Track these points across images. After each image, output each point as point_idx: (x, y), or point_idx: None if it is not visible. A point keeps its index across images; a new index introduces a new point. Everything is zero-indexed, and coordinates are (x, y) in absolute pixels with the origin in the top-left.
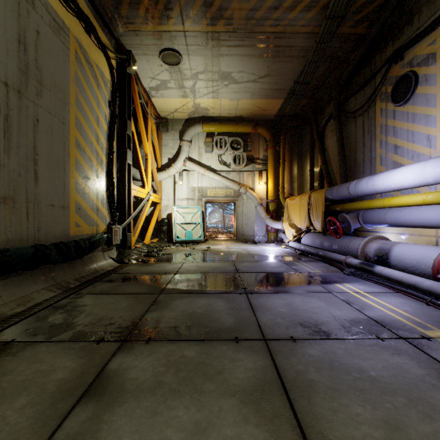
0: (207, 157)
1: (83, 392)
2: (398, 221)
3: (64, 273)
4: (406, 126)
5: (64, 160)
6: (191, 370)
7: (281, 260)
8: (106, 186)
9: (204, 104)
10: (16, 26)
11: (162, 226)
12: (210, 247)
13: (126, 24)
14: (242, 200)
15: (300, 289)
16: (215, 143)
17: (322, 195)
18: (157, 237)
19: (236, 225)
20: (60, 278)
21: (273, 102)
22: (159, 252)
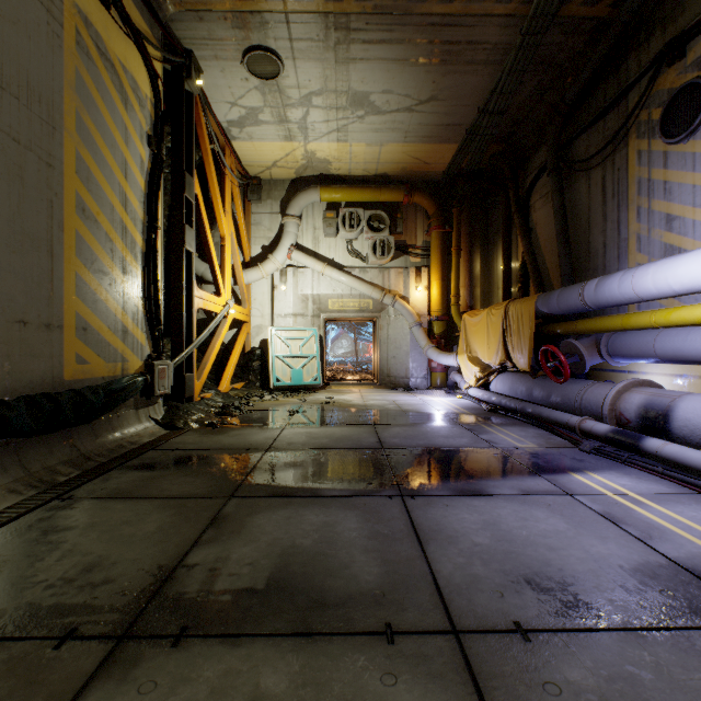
0: (329, 245)
1: None
2: (682, 353)
3: (50, 453)
4: (691, 179)
5: (50, 236)
6: None
7: (459, 422)
8: (144, 289)
9: (323, 152)
10: None
11: (252, 361)
12: (332, 397)
13: None
14: (387, 317)
15: (507, 487)
16: (342, 220)
17: (529, 307)
18: (242, 380)
19: (378, 359)
20: (38, 463)
21: (440, 149)
22: (244, 407)
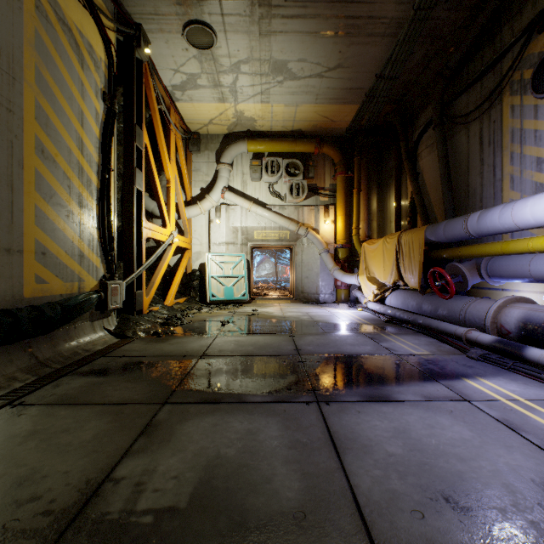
0: (254, 187)
1: None
2: None
3: (10, 361)
4: None
5: (10, 172)
6: None
7: (362, 331)
8: (98, 221)
9: (249, 111)
10: None
11: (192, 280)
12: (257, 309)
13: None
14: (301, 245)
15: (411, 393)
16: (265, 167)
17: (419, 236)
18: (185, 295)
19: (294, 278)
20: None
21: (344, 109)
22: (184, 318)
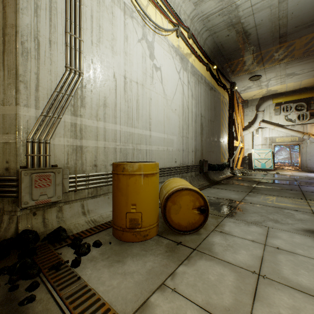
0: (276, 118)
1: (252, 189)
2: None
3: (220, 174)
4: None
5: (220, 137)
6: (276, 190)
7: None
8: (227, 143)
9: (274, 88)
10: (214, 104)
11: (244, 160)
12: (278, 172)
13: (235, 75)
14: (305, 143)
15: None
16: (282, 109)
17: None
18: (241, 166)
19: (300, 160)
20: (220, 175)
21: None
22: (248, 172)
